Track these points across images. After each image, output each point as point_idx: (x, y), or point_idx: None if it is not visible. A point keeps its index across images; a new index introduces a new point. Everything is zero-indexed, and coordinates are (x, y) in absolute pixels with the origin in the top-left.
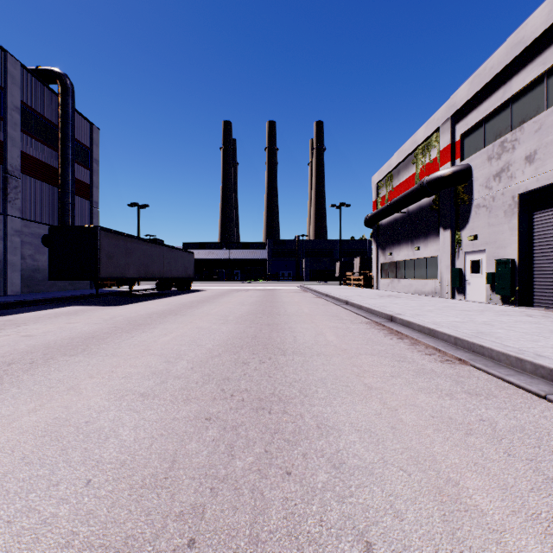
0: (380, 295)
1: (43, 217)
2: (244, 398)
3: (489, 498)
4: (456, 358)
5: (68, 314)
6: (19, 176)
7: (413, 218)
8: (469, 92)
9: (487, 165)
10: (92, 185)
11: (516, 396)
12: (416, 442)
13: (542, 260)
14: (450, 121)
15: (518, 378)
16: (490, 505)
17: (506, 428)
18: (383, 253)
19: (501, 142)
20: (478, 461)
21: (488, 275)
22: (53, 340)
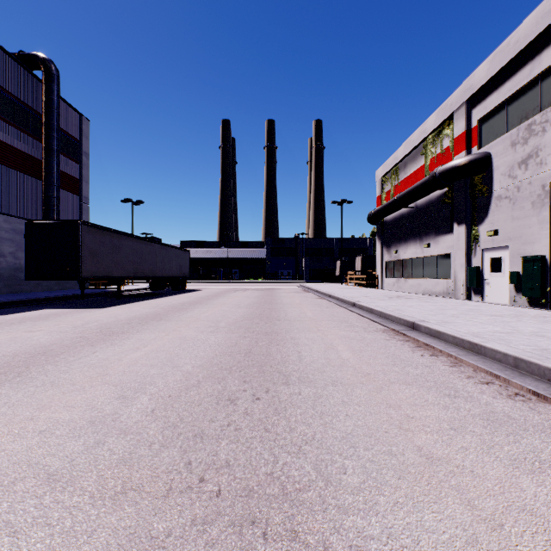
0: (388, 295)
1: (26, 212)
2: (222, 489)
3: None
4: (529, 391)
5: (36, 320)
6: None
7: (422, 213)
8: (489, 71)
9: (511, 151)
10: (82, 179)
11: None
12: None
13: None
14: (466, 106)
15: None
16: None
17: None
18: (388, 251)
19: (528, 124)
20: None
21: (512, 274)
22: None
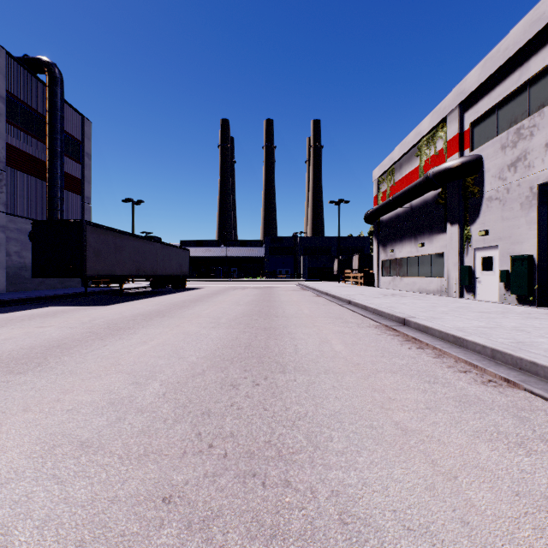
0: (383, 293)
1: (30, 212)
2: (228, 452)
3: None
4: (501, 378)
5: (45, 316)
6: (3, 169)
7: (417, 213)
8: (480, 76)
9: (501, 154)
10: (84, 179)
11: None
12: None
13: None
14: (458, 109)
15: None
16: None
17: None
18: (384, 250)
19: (517, 128)
20: None
21: (502, 272)
22: (8, 351)
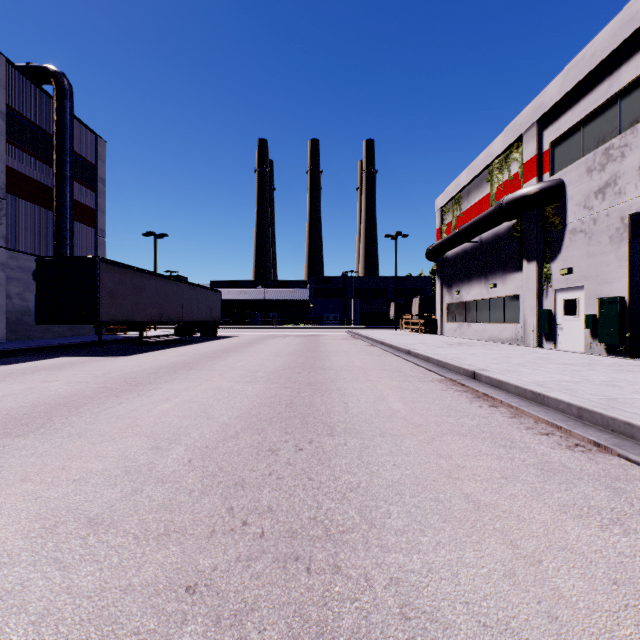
0: (448, 342)
1: (35, 247)
2: (265, 531)
3: None
4: (590, 441)
5: (51, 369)
6: (3, 196)
7: (487, 248)
8: (562, 88)
9: (586, 179)
10: (98, 209)
11: None
12: None
13: None
14: (536, 126)
15: None
16: None
17: None
18: (449, 292)
19: (605, 149)
20: None
21: (588, 318)
22: (6, 409)
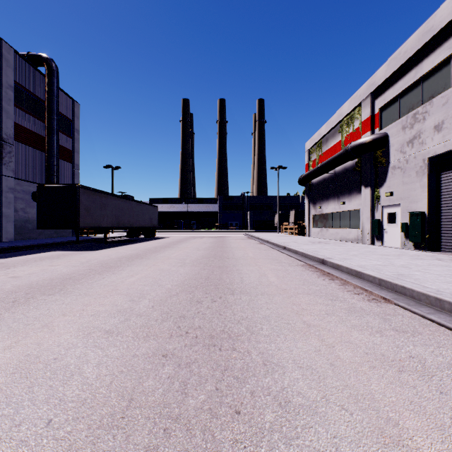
0: (312, 241)
1: (33, 177)
2: (198, 335)
3: (429, 440)
4: (381, 297)
5: (51, 258)
6: (12, 143)
7: (339, 177)
8: (386, 72)
9: (402, 133)
10: (74, 150)
11: (438, 333)
12: (354, 380)
13: (448, 212)
14: (370, 97)
15: (439, 316)
16: (431, 448)
17: (435, 365)
18: (314, 207)
19: (413, 114)
20: (413, 400)
21: (403, 225)
22: (35, 281)
